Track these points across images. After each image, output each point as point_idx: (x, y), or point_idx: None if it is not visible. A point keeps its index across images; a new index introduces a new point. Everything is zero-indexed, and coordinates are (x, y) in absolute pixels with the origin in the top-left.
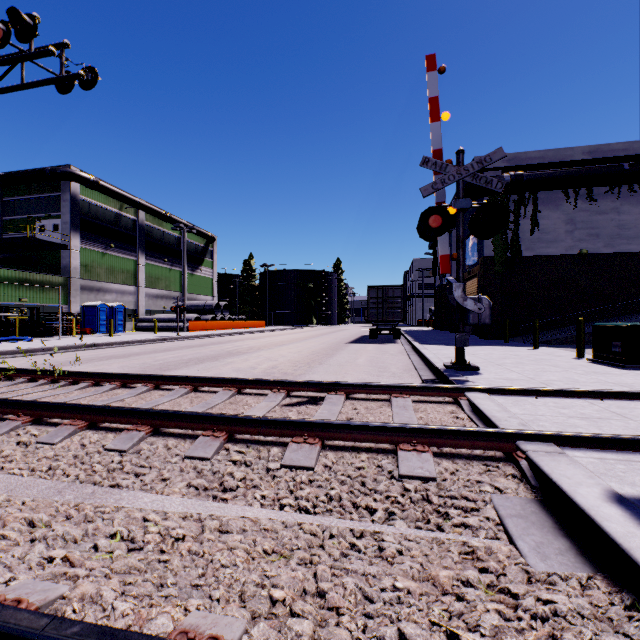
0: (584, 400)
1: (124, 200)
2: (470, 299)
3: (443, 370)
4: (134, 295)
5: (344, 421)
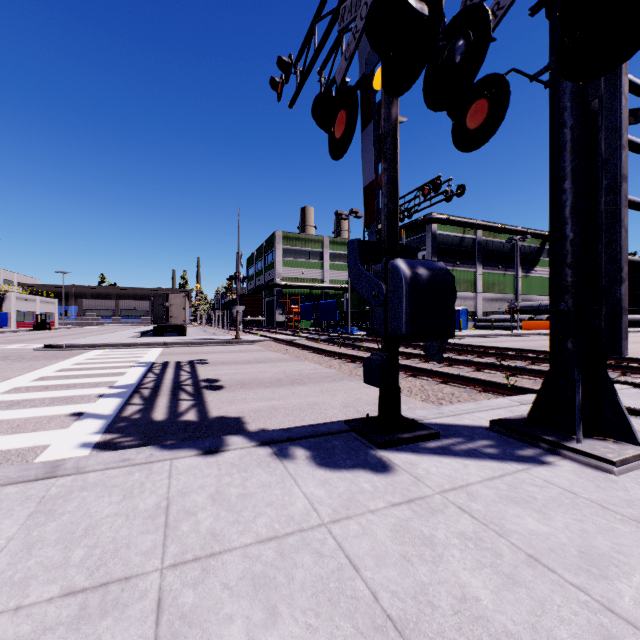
0: None
1: (466, 226)
2: None
3: None
4: (473, 300)
5: None
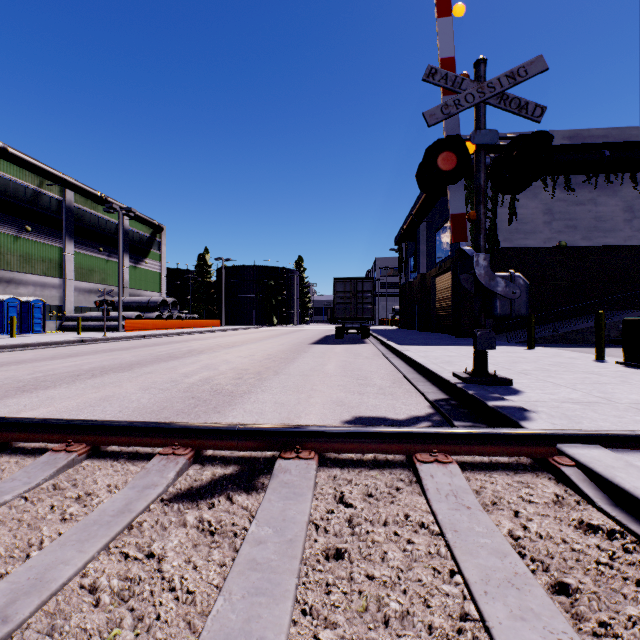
0: None
1: (44, 174)
2: (499, 278)
3: (462, 385)
4: (59, 289)
5: None
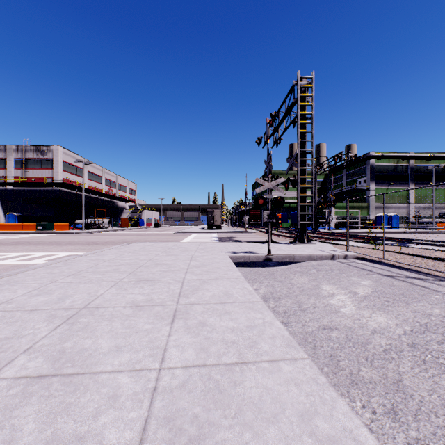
0: (444, 243)
1: (398, 158)
2: None
3: None
4: (406, 208)
5: (368, 238)
